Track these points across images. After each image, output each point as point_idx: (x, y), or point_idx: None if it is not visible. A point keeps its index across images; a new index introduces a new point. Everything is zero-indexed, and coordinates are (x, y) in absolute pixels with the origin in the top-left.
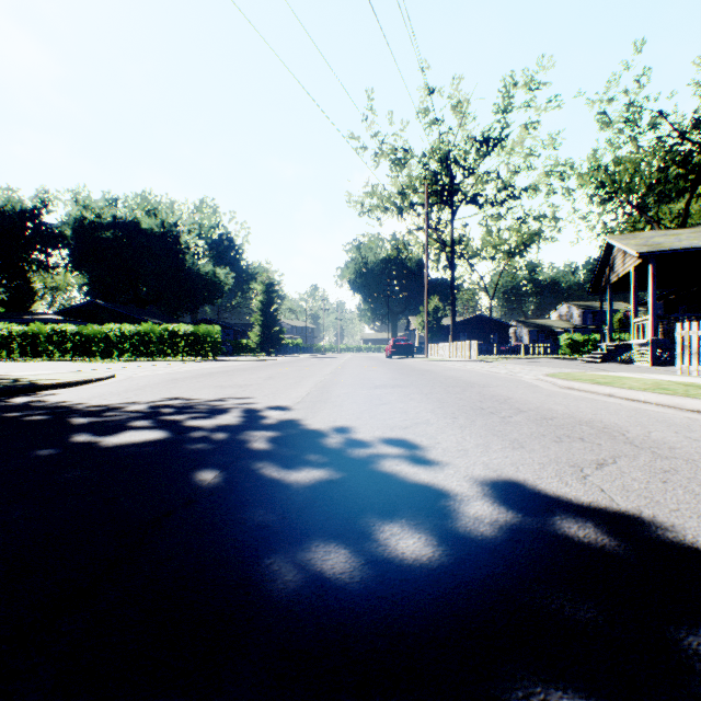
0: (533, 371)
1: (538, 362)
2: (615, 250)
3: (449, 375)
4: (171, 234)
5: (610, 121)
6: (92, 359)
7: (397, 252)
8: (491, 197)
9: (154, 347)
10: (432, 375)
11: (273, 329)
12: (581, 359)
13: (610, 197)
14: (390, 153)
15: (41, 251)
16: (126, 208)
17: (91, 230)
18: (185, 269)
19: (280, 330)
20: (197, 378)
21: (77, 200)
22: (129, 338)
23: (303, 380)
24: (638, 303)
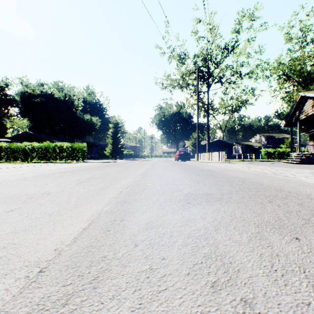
0: (291, 172)
1: (261, 163)
2: (304, 100)
3: (234, 175)
4: (69, 100)
5: (291, 38)
6: (19, 161)
7: (179, 108)
8: (229, 78)
9: (50, 155)
10: (220, 175)
11: (118, 146)
12: (283, 161)
13: (289, 79)
14: (177, 56)
15: (5, 108)
16: (48, 88)
17: (30, 98)
18: (76, 117)
19: (122, 146)
20: (23, 180)
21: (22, 83)
22: (36, 150)
23: (113, 184)
24: (305, 132)
